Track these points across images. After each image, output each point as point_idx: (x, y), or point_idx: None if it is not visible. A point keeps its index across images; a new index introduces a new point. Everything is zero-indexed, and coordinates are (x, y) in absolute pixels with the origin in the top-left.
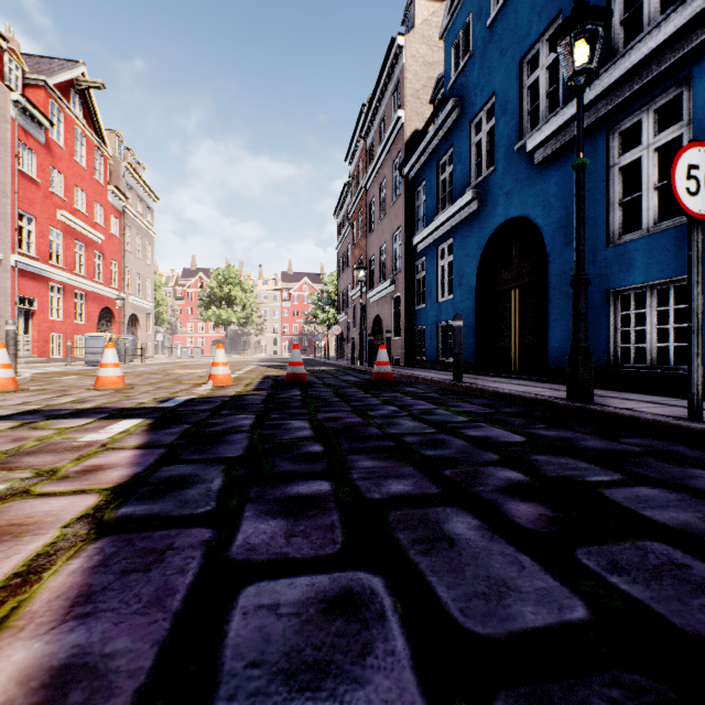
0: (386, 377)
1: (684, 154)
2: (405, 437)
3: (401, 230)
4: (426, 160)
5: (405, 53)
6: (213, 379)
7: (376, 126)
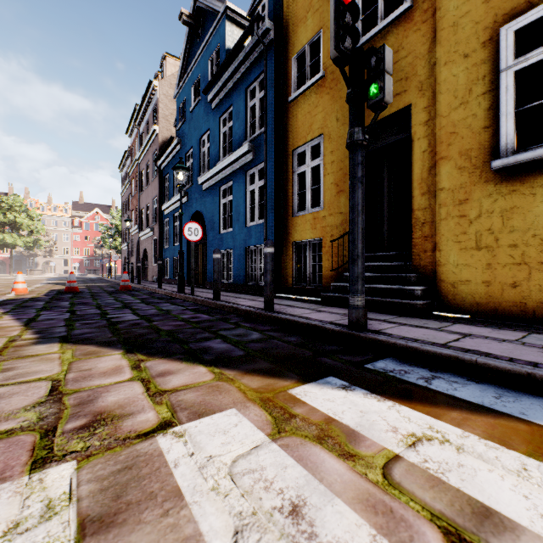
0: (127, 287)
1: (188, 225)
2: (102, 303)
3: (157, 199)
4: (169, 162)
5: (159, 91)
6: (15, 291)
7: (144, 123)
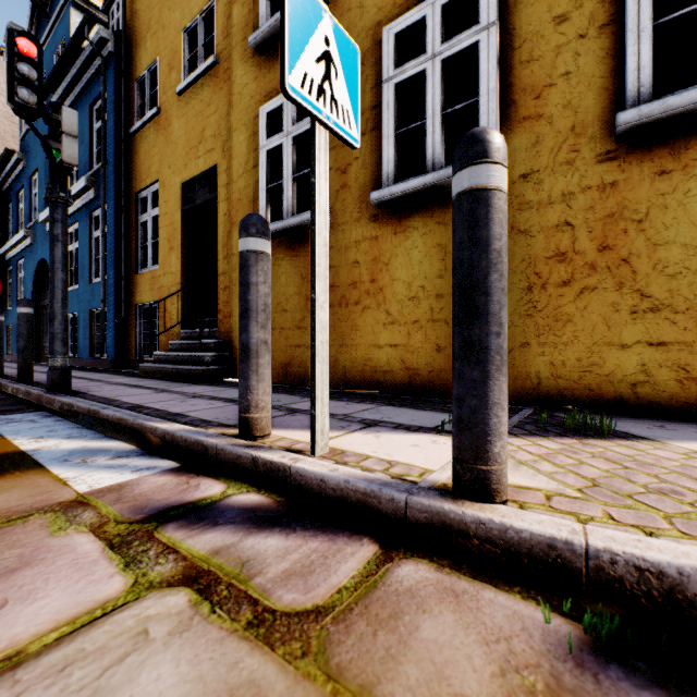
0: None
1: None
2: None
3: None
4: (12, 184)
5: None
6: None
7: None
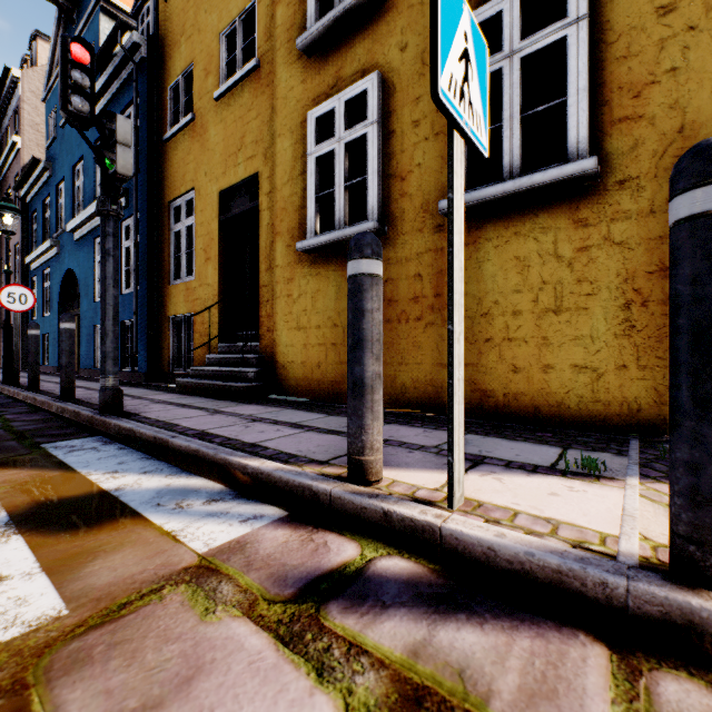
0: None
1: (7, 288)
2: None
3: (20, 246)
4: (38, 193)
5: (23, 86)
6: None
7: (4, 129)
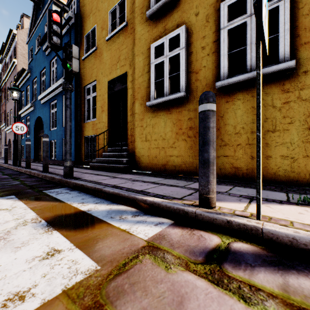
0: None
1: (15, 124)
2: None
3: (16, 106)
4: (24, 84)
5: (18, 37)
6: None
7: (9, 56)
